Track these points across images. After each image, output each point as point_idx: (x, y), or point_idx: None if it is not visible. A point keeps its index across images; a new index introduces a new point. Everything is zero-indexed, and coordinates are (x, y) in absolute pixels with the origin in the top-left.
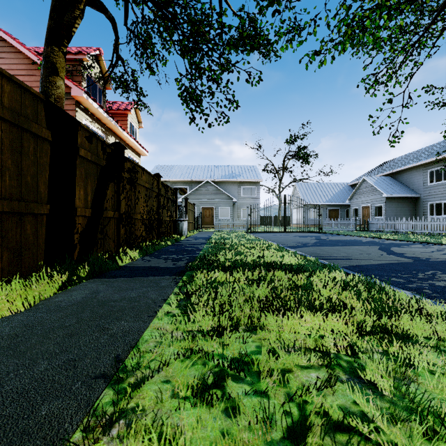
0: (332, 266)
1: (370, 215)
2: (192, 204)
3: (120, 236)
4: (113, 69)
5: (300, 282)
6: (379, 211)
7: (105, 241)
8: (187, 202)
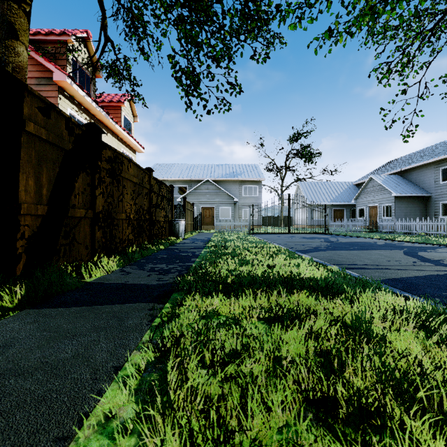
0: (367, 281)
1: (378, 215)
2: (191, 204)
3: (95, 241)
4: (101, 53)
5: (343, 315)
6: (387, 211)
7: (72, 247)
8: (185, 201)
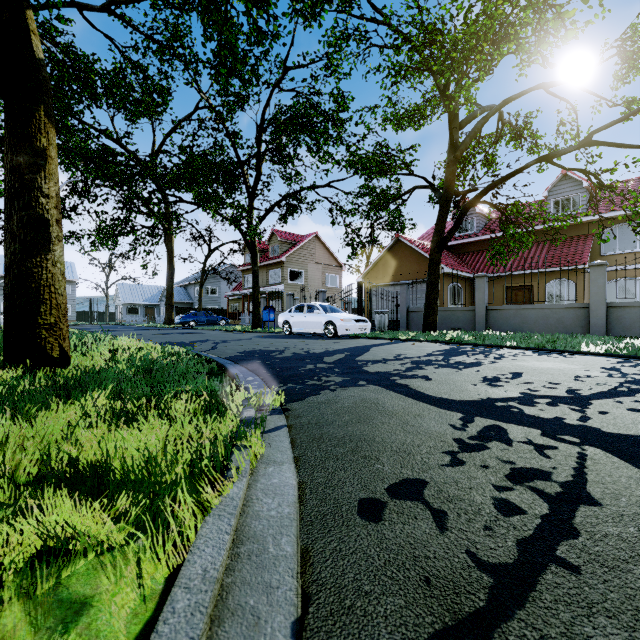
0: None
1: None
2: None
3: None
4: None
5: None
6: None
7: None
8: None
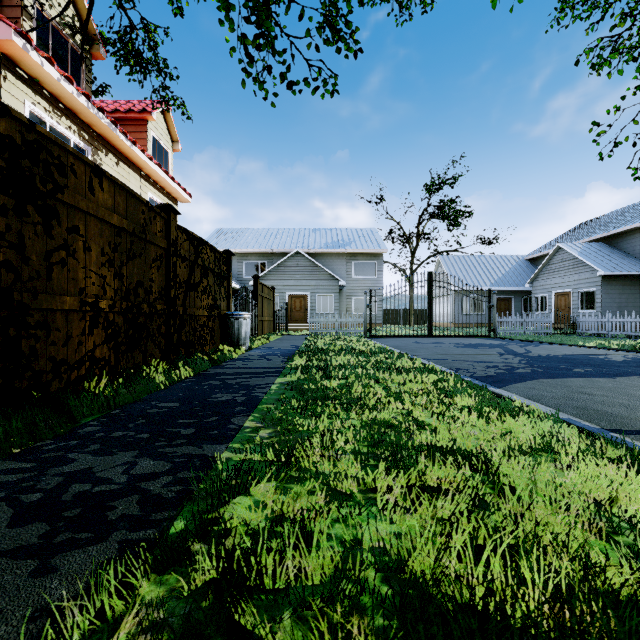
0: None
1: (570, 307)
2: (269, 288)
3: None
4: None
5: None
6: (588, 300)
7: None
8: (258, 282)
